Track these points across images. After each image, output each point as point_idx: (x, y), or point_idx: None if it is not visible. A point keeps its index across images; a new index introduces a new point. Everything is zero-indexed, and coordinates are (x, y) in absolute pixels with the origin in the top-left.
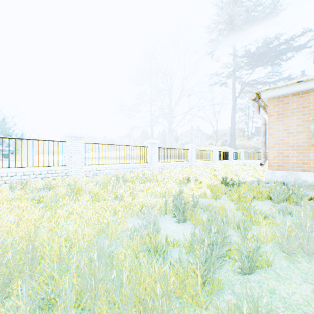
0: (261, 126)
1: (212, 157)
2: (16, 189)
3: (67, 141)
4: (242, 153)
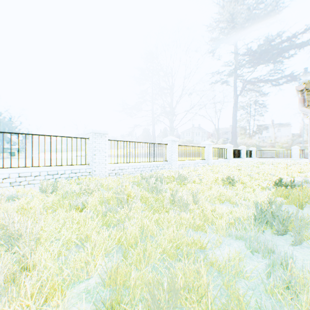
0: (309, 120)
1: (226, 155)
2: (47, 192)
3: (90, 137)
4: (253, 151)
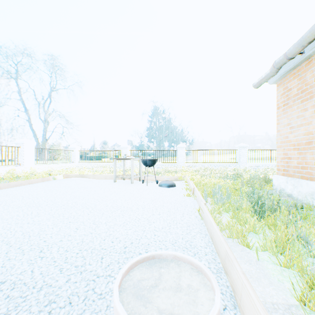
0: None
1: None
2: None
3: (237, 149)
4: None
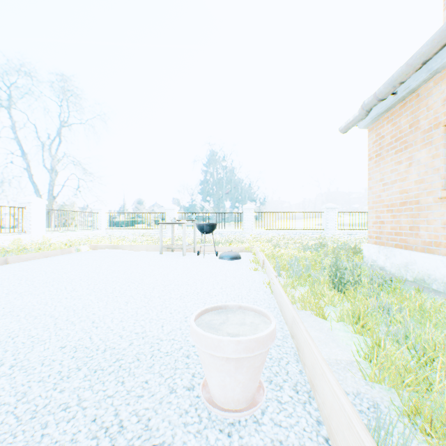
0: None
1: None
2: None
3: (324, 211)
4: None
